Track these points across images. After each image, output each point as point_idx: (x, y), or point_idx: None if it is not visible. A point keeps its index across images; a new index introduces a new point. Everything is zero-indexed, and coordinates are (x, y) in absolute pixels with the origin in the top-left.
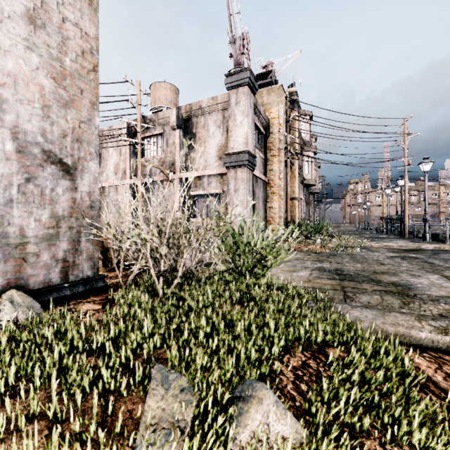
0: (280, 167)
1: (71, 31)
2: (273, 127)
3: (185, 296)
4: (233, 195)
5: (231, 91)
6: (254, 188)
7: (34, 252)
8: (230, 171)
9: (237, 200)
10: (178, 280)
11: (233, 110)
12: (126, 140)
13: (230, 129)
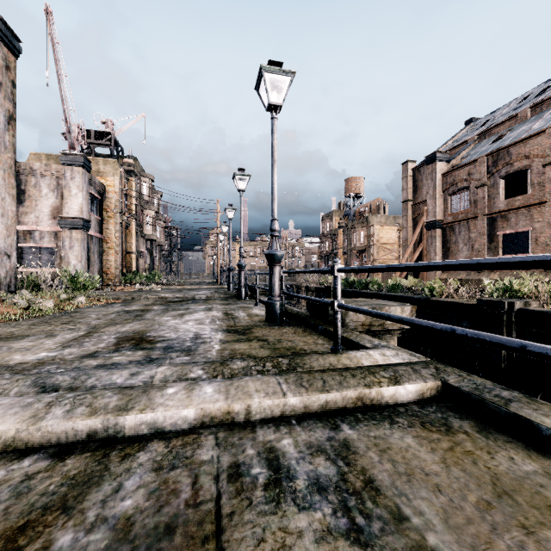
0: (116, 228)
1: (10, 213)
2: (109, 193)
3: (57, 293)
4: (69, 250)
5: (67, 167)
6: (90, 245)
7: (3, 281)
8: (66, 231)
9: (72, 255)
10: (53, 290)
11: (68, 183)
12: None
13: (65, 197)
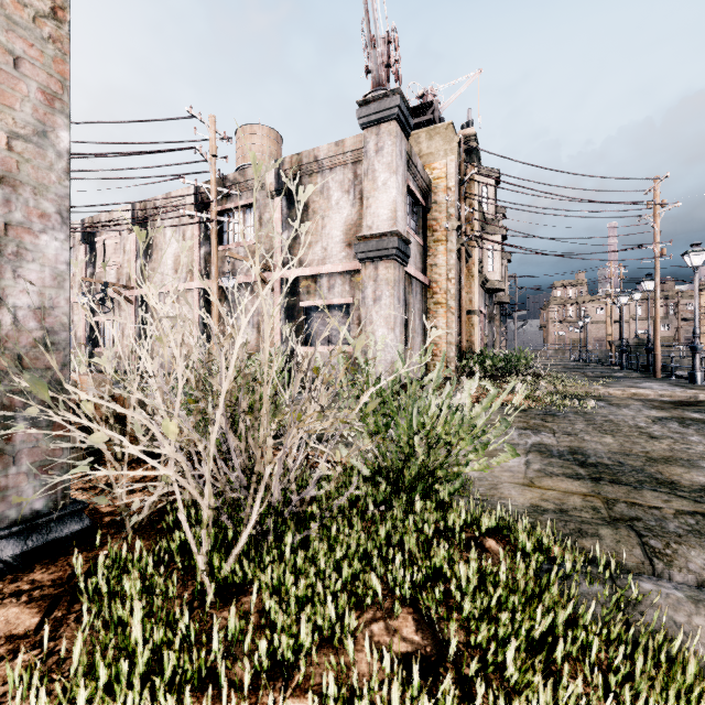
0: (450, 260)
1: None
2: (437, 193)
3: (265, 592)
4: (372, 307)
5: (368, 129)
6: (407, 296)
7: None
8: (367, 266)
9: (378, 316)
10: (251, 529)
11: (371, 163)
12: (193, 217)
13: (366, 195)
